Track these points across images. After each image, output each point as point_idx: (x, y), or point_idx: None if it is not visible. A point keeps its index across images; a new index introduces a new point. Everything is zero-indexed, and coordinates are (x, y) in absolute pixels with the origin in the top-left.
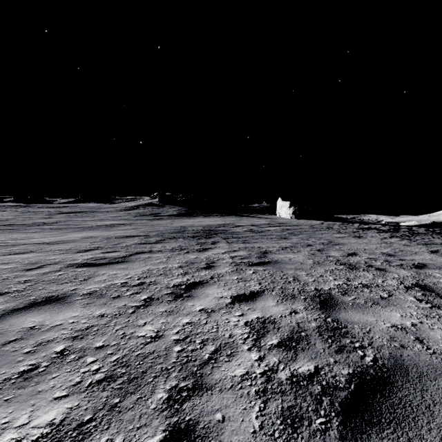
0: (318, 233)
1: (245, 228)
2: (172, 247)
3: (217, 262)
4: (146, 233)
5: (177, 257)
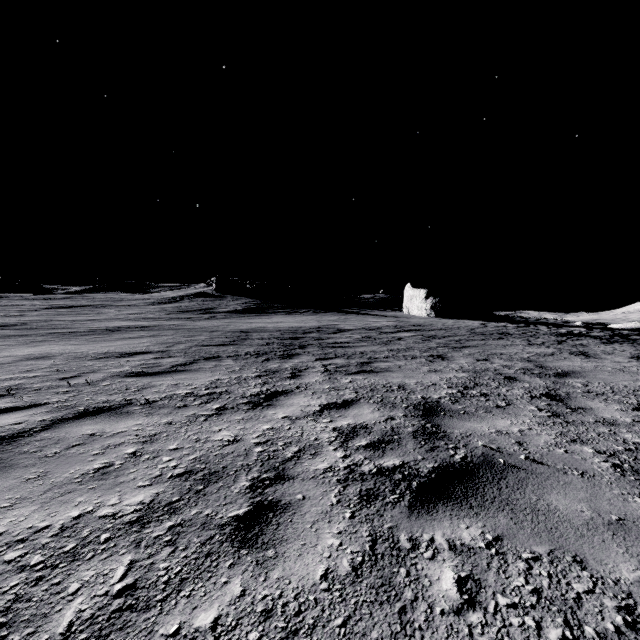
0: (494, 344)
1: (356, 334)
2: (192, 388)
3: (294, 470)
4: (168, 345)
5: (177, 436)
